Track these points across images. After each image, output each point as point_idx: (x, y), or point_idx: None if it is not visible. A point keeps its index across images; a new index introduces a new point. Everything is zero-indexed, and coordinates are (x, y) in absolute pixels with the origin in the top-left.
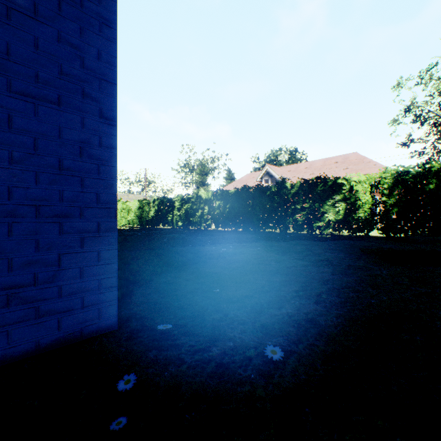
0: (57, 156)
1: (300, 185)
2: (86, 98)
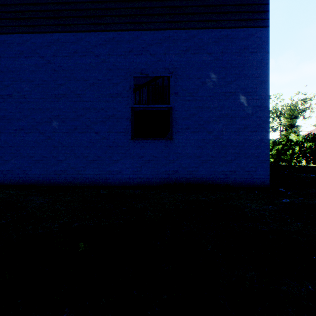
0: (256, 143)
1: None
2: (262, 128)
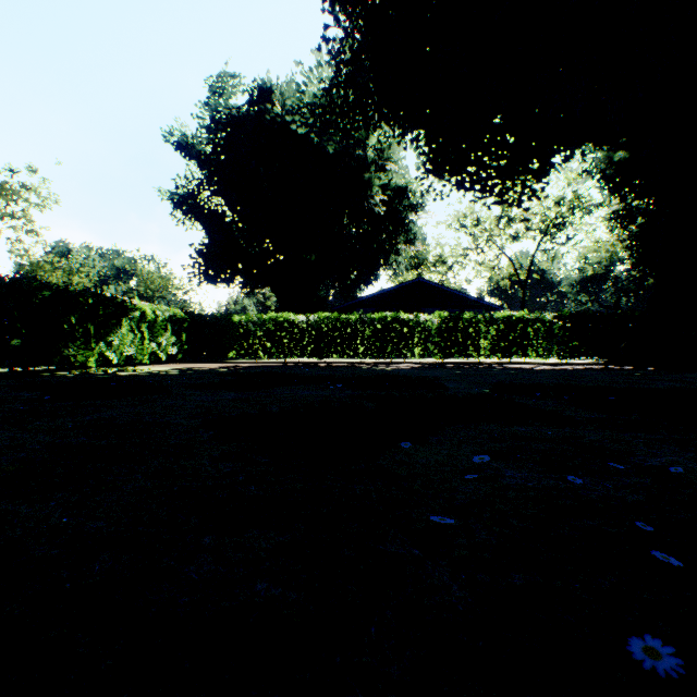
0: None
1: None
2: None
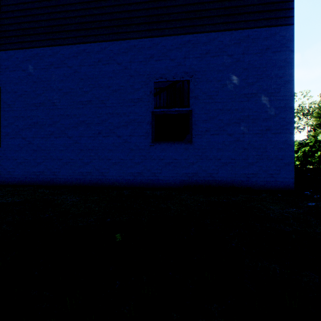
0: (279, 145)
1: None
2: (285, 130)
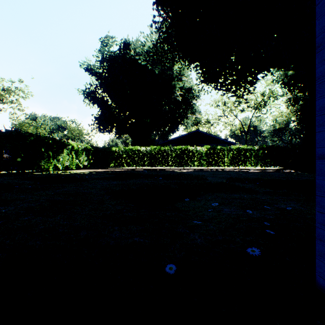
0: None
1: None
2: None
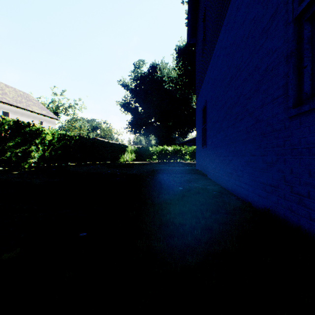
0: None
1: (15, 124)
2: None
